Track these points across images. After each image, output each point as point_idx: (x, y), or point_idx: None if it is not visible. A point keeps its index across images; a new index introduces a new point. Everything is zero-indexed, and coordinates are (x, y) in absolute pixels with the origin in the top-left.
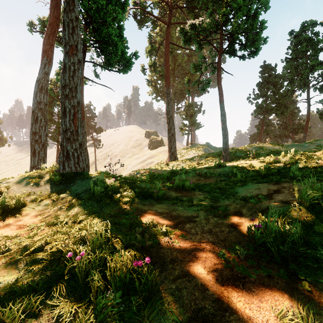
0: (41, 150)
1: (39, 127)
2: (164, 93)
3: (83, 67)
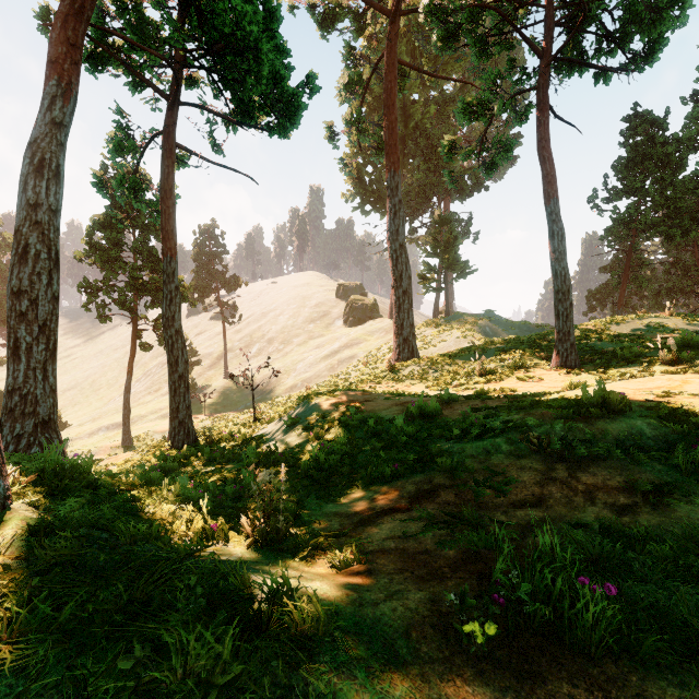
0: (37, 342)
1: (30, 275)
2: (381, 195)
3: (173, 120)
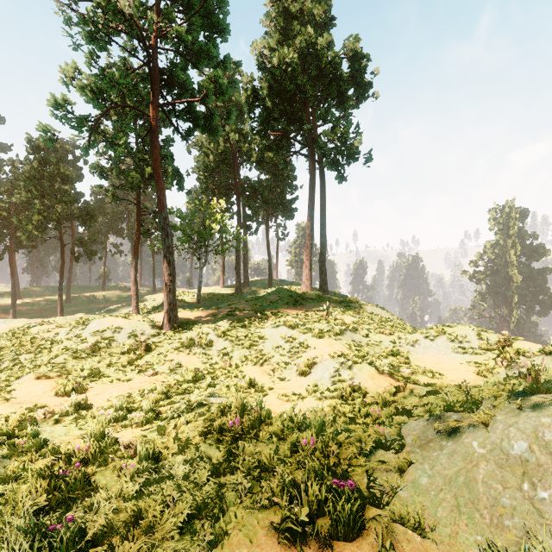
0: None
1: None
2: None
3: None
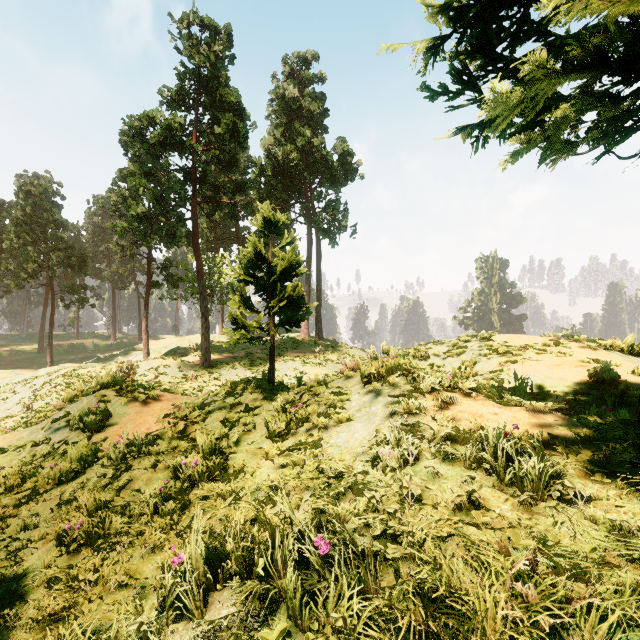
0: None
1: None
2: None
3: None
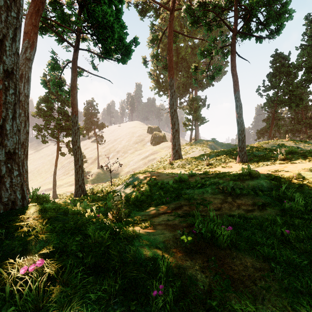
0: None
1: None
2: (167, 88)
3: (76, 56)
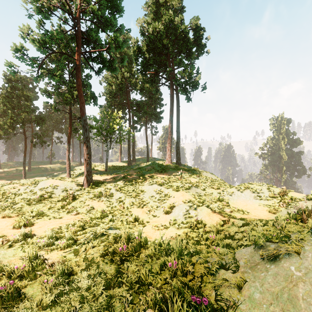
0: None
1: None
2: None
3: None
